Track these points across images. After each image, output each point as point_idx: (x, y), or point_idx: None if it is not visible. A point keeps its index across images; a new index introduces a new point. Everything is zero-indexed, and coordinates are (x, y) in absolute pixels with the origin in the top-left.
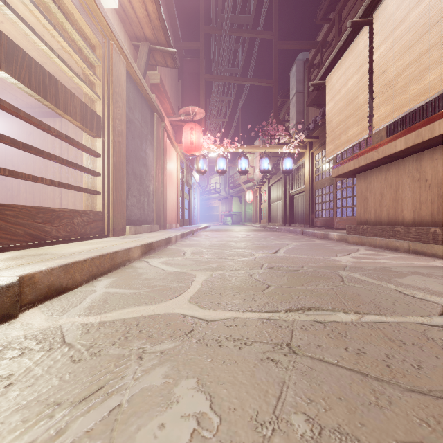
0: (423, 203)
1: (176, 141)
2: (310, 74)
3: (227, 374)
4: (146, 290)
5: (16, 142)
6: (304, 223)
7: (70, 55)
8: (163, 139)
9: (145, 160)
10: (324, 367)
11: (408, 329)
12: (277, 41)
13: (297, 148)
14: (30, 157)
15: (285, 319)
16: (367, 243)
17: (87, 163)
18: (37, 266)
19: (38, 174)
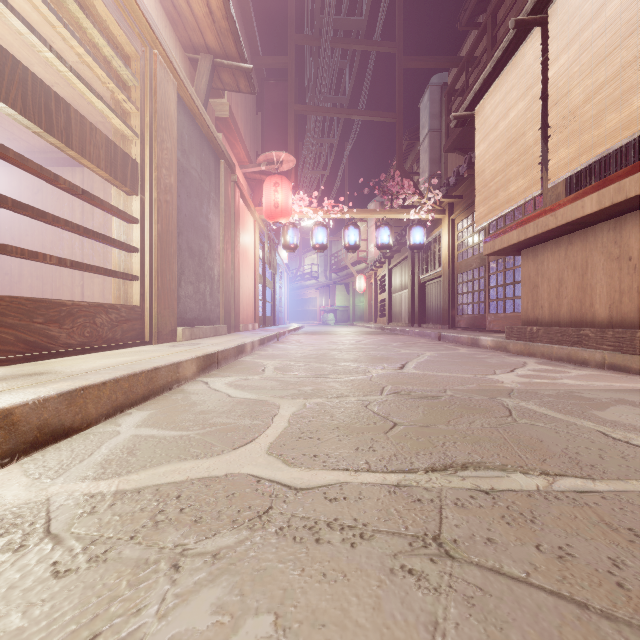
0: (626, 293)
1: (254, 203)
2: (450, 104)
3: (330, 603)
4: (200, 431)
5: (1, 199)
6: (442, 322)
7: (93, 72)
8: (233, 199)
9: (207, 230)
10: (506, 588)
11: (637, 505)
12: (401, 57)
13: (431, 213)
14: (37, 225)
15: (426, 486)
16: (537, 353)
17: (118, 232)
18: (21, 394)
19: (49, 251)
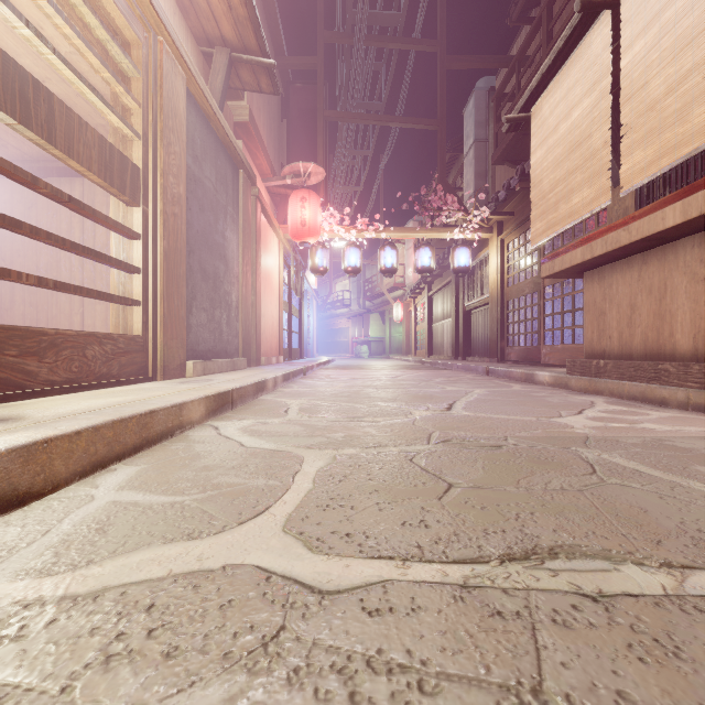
0: None
1: (278, 220)
2: (499, 110)
3: None
4: (198, 496)
5: None
6: (489, 355)
7: (90, 65)
8: (254, 215)
9: (223, 249)
10: None
11: None
12: (444, 56)
13: (477, 232)
14: (30, 245)
15: (505, 586)
16: (605, 390)
17: (117, 250)
18: None
19: (44, 274)
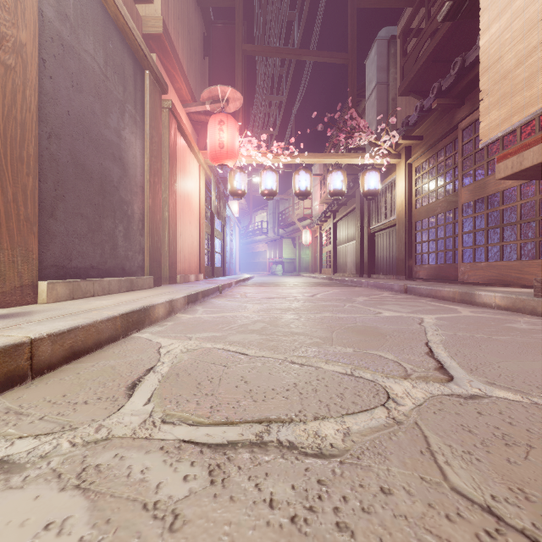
0: None
1: (199, 146)
2: (405, 44)
3: None
4: None
5: None
6: (396, 273)
7: None
8: (167, 129)
9: (119, 150)
10: None
11: None
12: None
13: (386, 157)
14: None
15: None
16: None
17: None
18: None
19: None
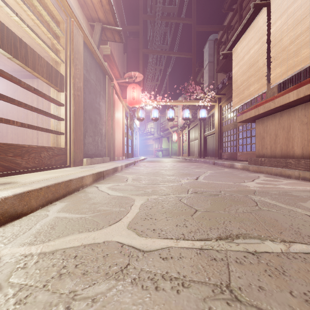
0: None
1: (122, 97)
2: (219, 49)
3: None
4: (91, 214)
5: None
6: (215, 156)
7: (41, 30)
8: (112, 95)
9: (99, 110)
10: None
11: None
12: (195, 25)
13: (209, 102)
14: (15, 108)
15: (217, 249)
16: (264, 171)
17: (54, 111)
18: None
19: (21, 120)
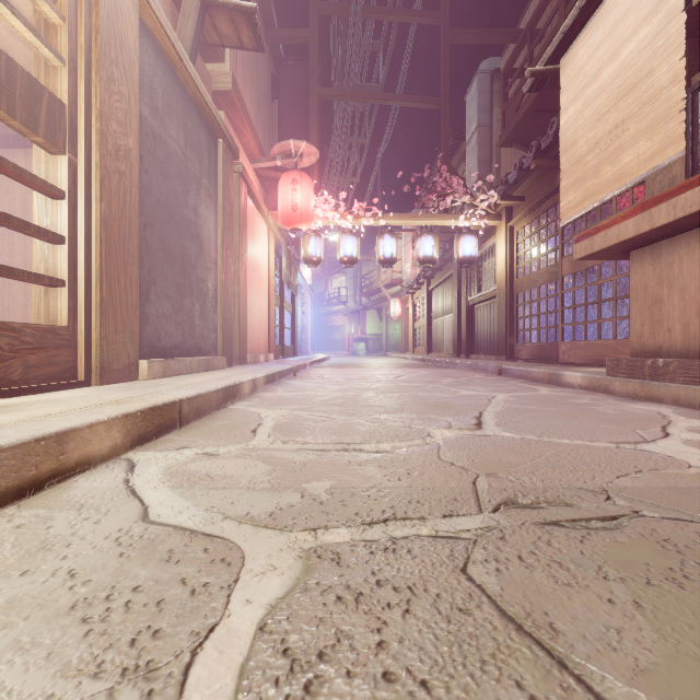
0: None
1: (268, 206)
2: (507, 87)
3: None
4: None
5: None
6: (497, 352)
7: None
8: (238, 195)
9: (196, 228)
10: None
11: None
12: (447, 29)
13: (484, 219)
14: None
15: None
16: (666, 397)
17: (40, 215)
18: None
19: None
